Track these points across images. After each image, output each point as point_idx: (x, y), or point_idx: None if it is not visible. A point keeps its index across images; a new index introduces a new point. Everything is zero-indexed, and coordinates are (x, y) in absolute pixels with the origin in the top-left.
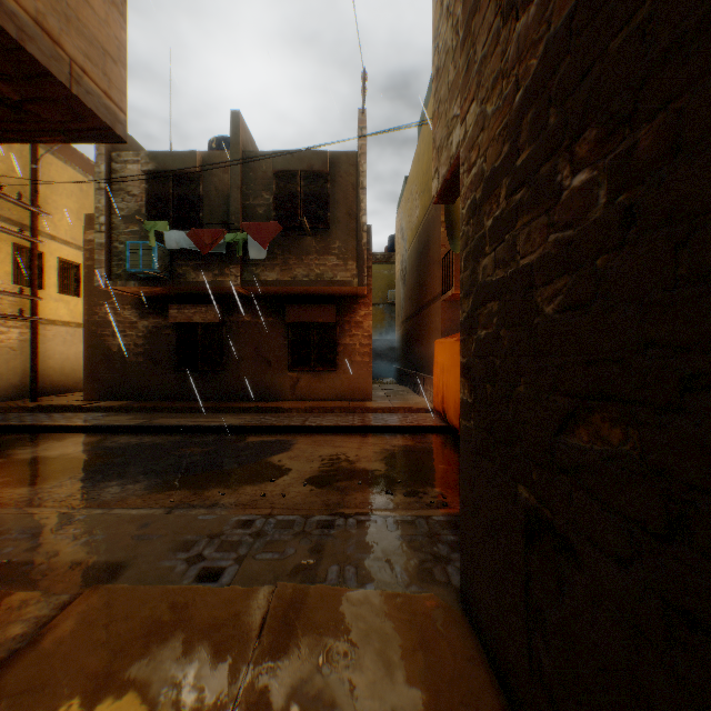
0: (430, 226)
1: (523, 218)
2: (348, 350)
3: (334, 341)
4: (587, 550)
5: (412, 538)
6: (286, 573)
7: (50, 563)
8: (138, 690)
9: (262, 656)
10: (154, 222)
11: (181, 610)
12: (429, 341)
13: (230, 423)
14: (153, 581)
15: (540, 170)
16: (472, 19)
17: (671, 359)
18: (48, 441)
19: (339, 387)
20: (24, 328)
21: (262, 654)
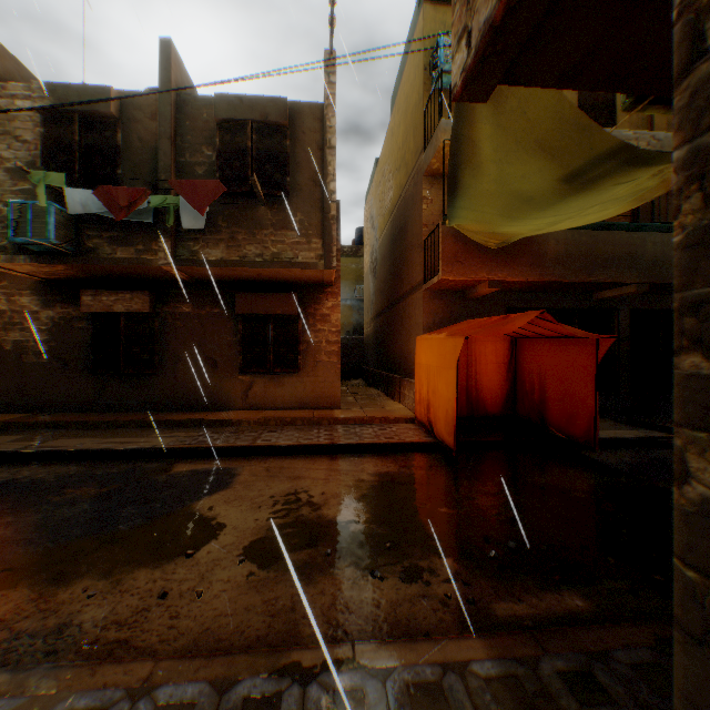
0: (408, 205)
1: None
2: (312, 348)
3: (296, 338)
4: None
5: None
6: None
7: None
8: None
9: None
10: (46, 173)
11: None
12: (406, 338)
13: (154, 445)
14: None
15: None
16: None
17: None
18: None
19: (301, 392)
20: None
21: None
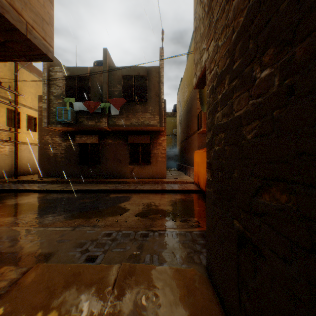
0: (192, 100)
1: (236, 93)
2: (155, 155)
3: (149, 151)
4: (268, 253)
5: (184, 241)
6: (126, 258)
7: (19, 253)
8: (55, 314)
9: (114, 298)
10: (69, 98)
11: (77, 276)
12: (192, 151)
13: (102, 188)
14: (65, 261)
15: (244, 70)
16: (212, 2)
17: (313, 161)
18: (21, 196)
19: (151, 172)
20: (11, 145)
21: (114, 297)
